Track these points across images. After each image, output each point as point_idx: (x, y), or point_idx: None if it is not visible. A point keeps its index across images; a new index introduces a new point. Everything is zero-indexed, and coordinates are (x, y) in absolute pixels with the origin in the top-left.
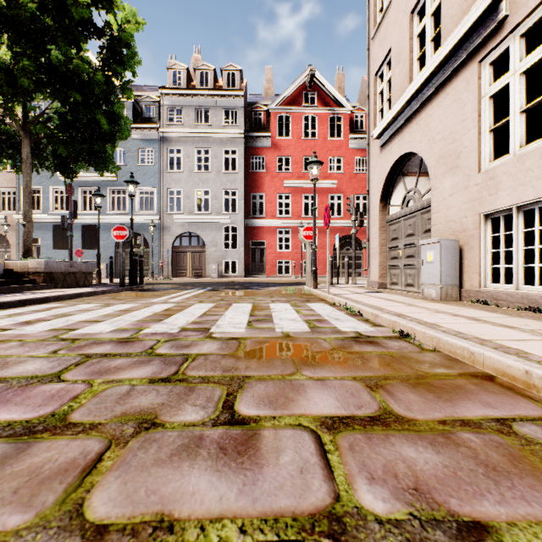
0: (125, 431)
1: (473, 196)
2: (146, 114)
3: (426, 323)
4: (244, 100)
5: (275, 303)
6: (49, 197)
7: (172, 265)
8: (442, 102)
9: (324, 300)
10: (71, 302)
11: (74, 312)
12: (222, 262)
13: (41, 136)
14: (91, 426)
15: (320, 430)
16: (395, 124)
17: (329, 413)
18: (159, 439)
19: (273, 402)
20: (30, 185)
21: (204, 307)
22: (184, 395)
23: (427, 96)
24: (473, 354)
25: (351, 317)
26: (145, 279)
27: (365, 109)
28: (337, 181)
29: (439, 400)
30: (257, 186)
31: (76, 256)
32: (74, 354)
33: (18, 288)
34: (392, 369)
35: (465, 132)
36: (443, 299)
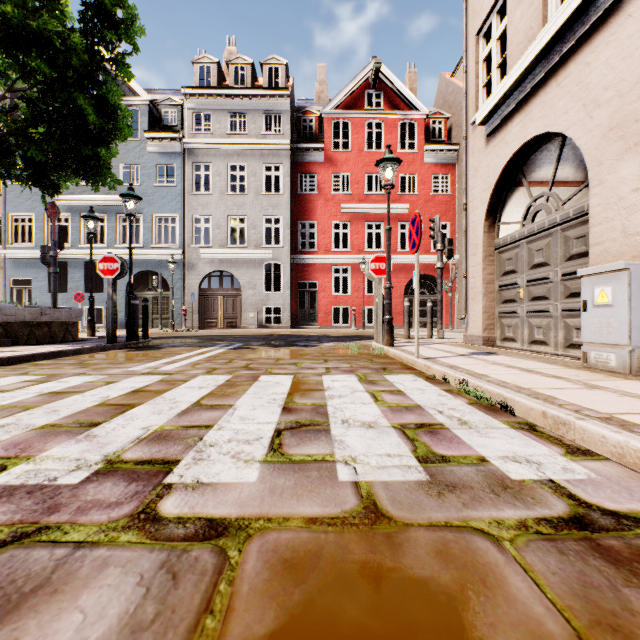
0: None
1: None
2: (166, 121)
3: None
4: (290, 102)
5: (332, 375)
6: (43, 227)
7: (198, 313)
8: (616, 34)
9: (411, 367)
10: None
11: None
12: (262, 309)
13: (2, 132)
14: None
15: None
16: (516, 94)
17: None
18: None
19: None
20: None
21: (207, 385)
22: None
23: (583, 32)
24: None
25: (488, 415)
26: (163, 331)
27: (445, 113)
28: (409, 205)
29: None
30: (306, 212)
31: (76, 301)
32: None
33: None
34: None
35: None
36: (634, 371)
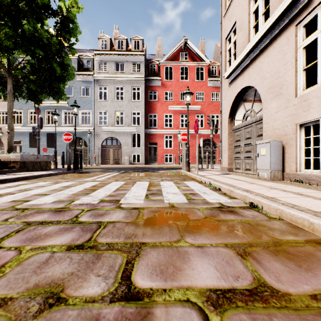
0: (30, 309)
1: (292, 112)
2: (86, 66)
3: (268, 197)
4: (144, 57)
5: (164, 181)
6: (27, 116)
7: (101, 157)
8: (270, 53)
9: (195, 179)
10: (34, 181)
11: (33, 188)
12: (131, 155)
13: (19, 78)
14: (2, 302)
15: (207, 308)
16: (239, 68)
17: (212, 285)
18: (58, 320)
19: (163, 272)
20: (12, 108)
21: (118, 184)
22: (91, 263)
23: (260, 50)
24: (313, 224)
25: (213, 191)
26: (84, 165)
27: (217, 63)
28: (200, 106)
29: (301, 270)
30: (152, 109)
31: (43, 151)
32: (19, 222)
33: (3, 171)
34: (253, 236)
35: (286, 71)
36: (272, 179)
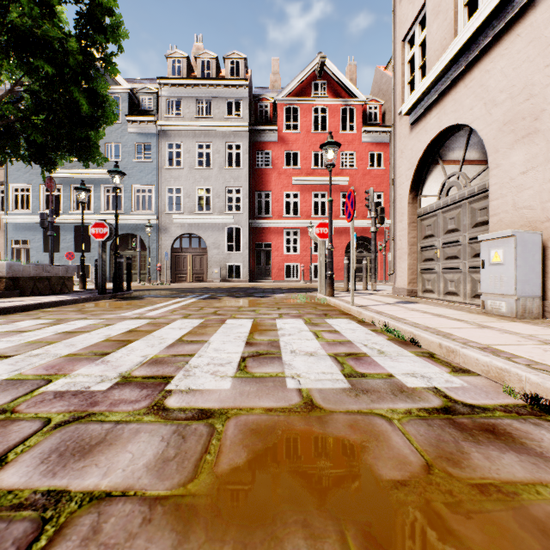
0: None
1: None
2: (144, 107)
3: None
4: (248, 90)
5: (283, 319)
6: (39, 196)
7: (171, 269)
8: (508, 49)
9: (347, 313)
10: (16, 317)
11: None
12: (225, 266)
13: (10, 119)
14: None
15: None
16: (433, 92)
17: None
18: None
19: None
20: None
21: (185, 327)
22: None
23: (484, 46)
24: None
25: (401, 347)
26: (141, 284)
27: (379, 100)
28: (349, 178)
29: None
30: (262, 184)
31: (67, 259)
32: None
33: None
34: None
35: None
36: (519, 315)
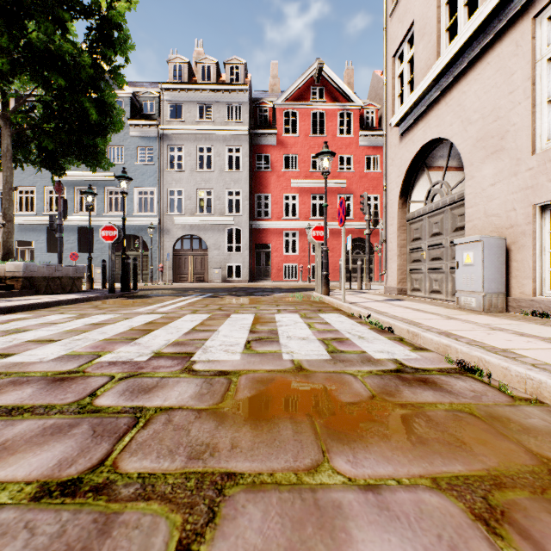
0: None
1: (525, 183)
2: (146, 110)
3: (495, 350)
4: (248, 95)
5: (282, 314)
6: (43, 198)
7: (172, 269)
8: (481, 75)
9: (339, 309)
10: (42, 312)
11: (33, 327)
12: (225, 267)
13: (23, 127)
14: None
15: None
16: (419, 107)
17: None
18: None
19: None
20: (11, 181)
21: (195, 320)
22: None
23: (460, 70)
24: None
25: (378, 334)
26: (143, 284)
27: (376, 105)
28: (347, 181)
29: None
30: (262, 186)
31: (71, 259)
32: None
33: None
34: (494, 453)
35: (513, 106)
36: (486, 309)
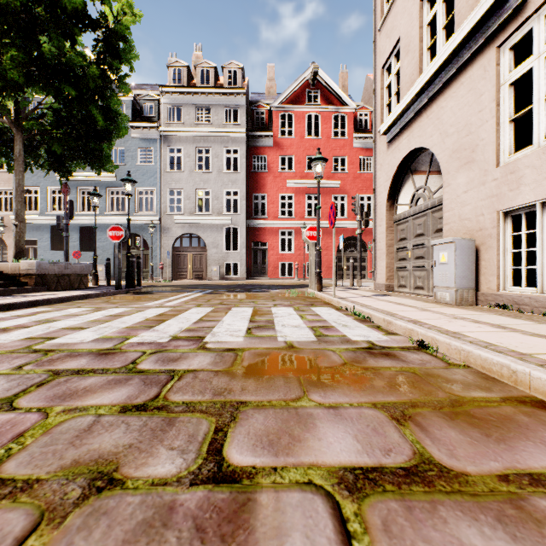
0: (68, 494)
1: (491, 191)
2: (146, 113)
3: (448, 332)
4: (246, 98)
5: (277, 307)
6: (47, 198)
7: (172, 267)
8: (456, 93)
9: (330, 303)
10: (60, 306)
11: (60, 318)
12: (223, 264)
13: (34, 133)
14: (25, 485)
15: (339, 493)
16: (404, 118)
17: (348, 462)
18: (112, 509)
19: (273, 443)
20: (23, 184)
21: (201, 312)
22: (160, 431)
23: (439, 87)
24: (516, 373)
25: (360, 323)
26: (144, 282)
27: (369, 108)
28: (341, 181)
29: (490, 441)
30: (259, 186)
31: (74, 257)
32: (42, 370)
33: (7, 291)
34: (419, 392)
35: (482, 123)
36: (458, 303)
